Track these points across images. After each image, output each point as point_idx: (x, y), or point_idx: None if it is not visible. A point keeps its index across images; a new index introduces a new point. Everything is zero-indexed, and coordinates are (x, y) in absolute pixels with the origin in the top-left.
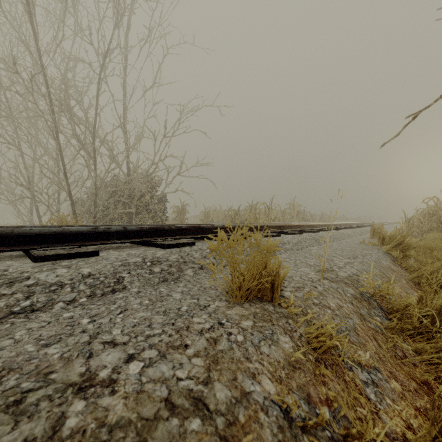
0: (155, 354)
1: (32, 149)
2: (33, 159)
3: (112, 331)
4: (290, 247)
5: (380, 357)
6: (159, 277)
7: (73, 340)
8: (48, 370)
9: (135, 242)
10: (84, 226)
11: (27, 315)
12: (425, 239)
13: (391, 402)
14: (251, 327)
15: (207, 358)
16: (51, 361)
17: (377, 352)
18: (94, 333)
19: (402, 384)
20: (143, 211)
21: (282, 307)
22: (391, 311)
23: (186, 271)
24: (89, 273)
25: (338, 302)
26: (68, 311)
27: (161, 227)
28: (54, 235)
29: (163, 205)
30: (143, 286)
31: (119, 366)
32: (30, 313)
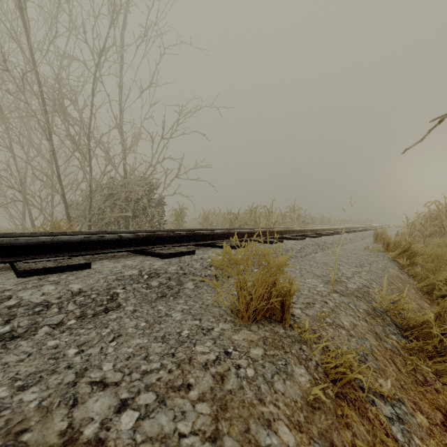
0: (152, 399)
1: (23, 150)
2: (24, 161)
3: (102, 366)
4: (293, 254)
5: (402, 384)
6: (157, 293)
7: (56, 379)
8: (21, 427)
9: (131, 250)
10: (77, 233)
11: (6, 343)
12: (429, 244)
13: (420, 442)
14: (261, 356)
15: (214, 403)
16: (26, 413)
17: (398, 379)
18: (81, 369)
19: (428, 416)
20: (141, 215)
21: (293, 329)
22: (407, 327)
23: (186, 284)
24: (79, 290)
25: (351, 319)
26: (53, 338)
27: (159, 234)
28: (43, 245)
29: (161, 208)
30: (140, 303)
31: (108, 418)
32: (8, 341)
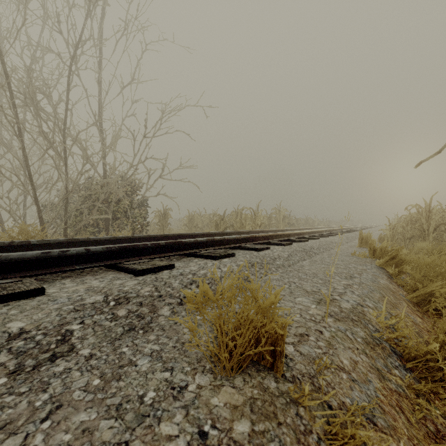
0: None
1: None
2: None
3: None
4: (281, 263)
5: (415, 445)
6: (124, 325)
7: None
8: None
9: (101, 266)
10: (43, 241)
11: None
12: (413, 249)
13: None
14: (248, 436)
15: None
16: None
17: (410, 436)
18: None
19: None
20: (122, 217)
21: (286, 380)
22: (408, 357)
23: (160, 310)
24: (20, 330)
25: (350, 355)
26: None
27: (135, 246)
28: None
29: (144, 210)
30: (100, 342)
31: None
32: None
